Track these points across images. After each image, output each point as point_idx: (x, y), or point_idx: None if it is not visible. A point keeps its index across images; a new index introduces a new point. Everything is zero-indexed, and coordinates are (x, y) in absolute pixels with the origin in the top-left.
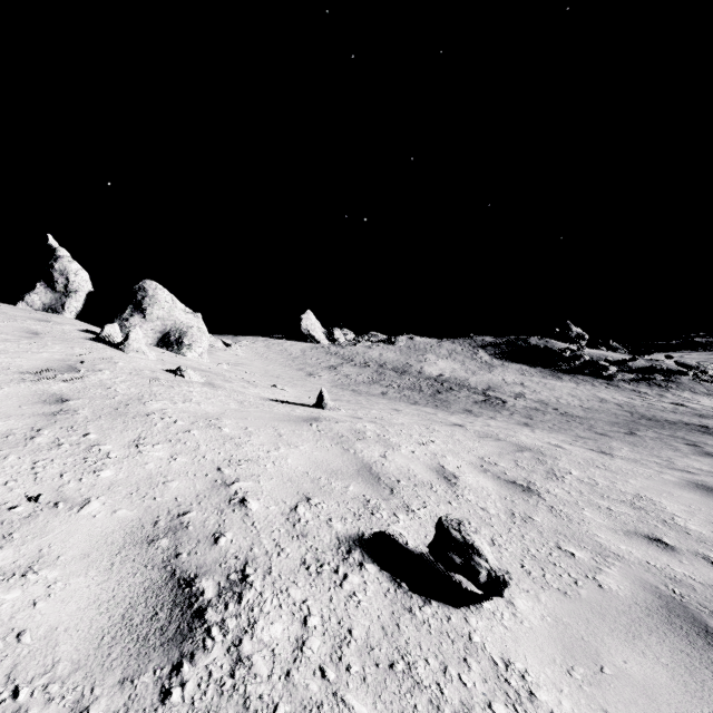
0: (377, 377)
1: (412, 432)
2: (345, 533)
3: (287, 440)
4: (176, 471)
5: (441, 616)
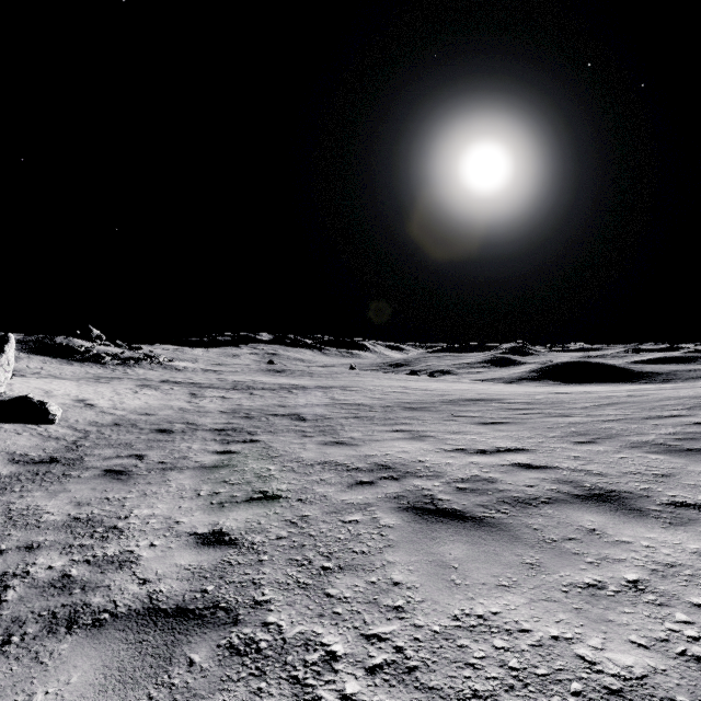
0: None
1: None
2: None
3: None
4: None
5: None
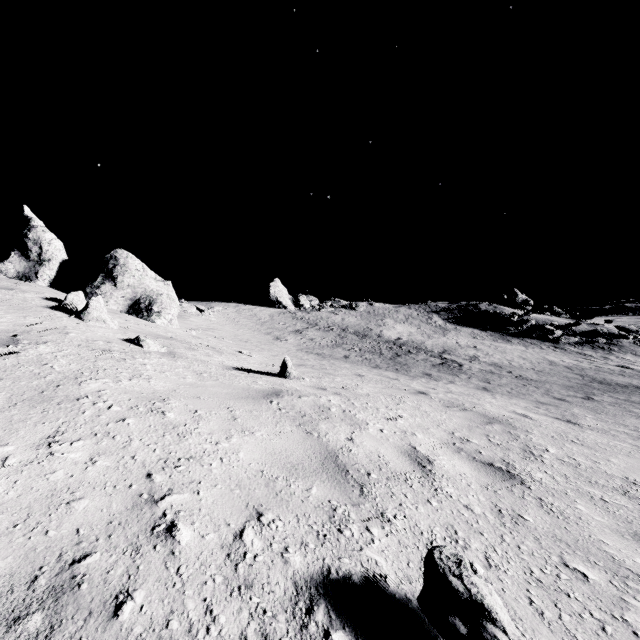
0: (339, 340)
1: (379, 405)
2: (306, 571)
3: (242, 425)
4: (90, 482)
5: None
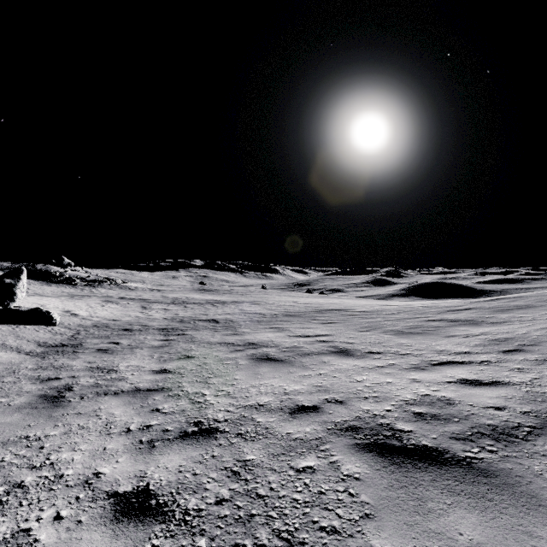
0: None
1: None
2: None
3: None
4: None
5: None
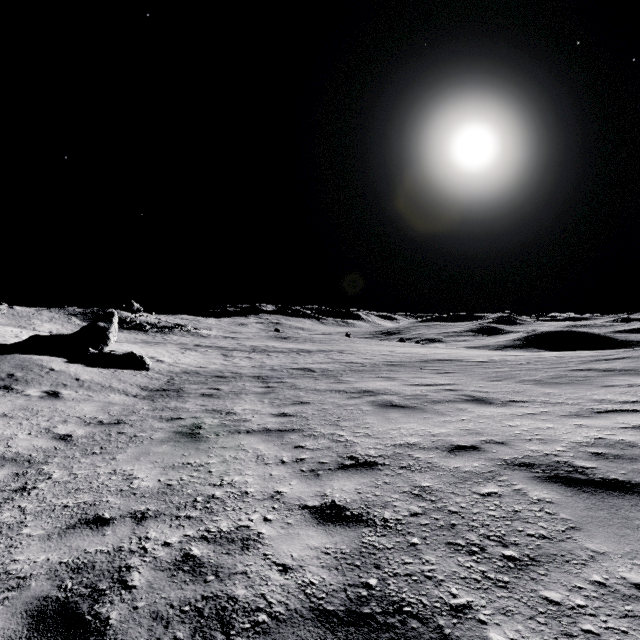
0: None
1: None
2: None
3: None
4: None
5: None
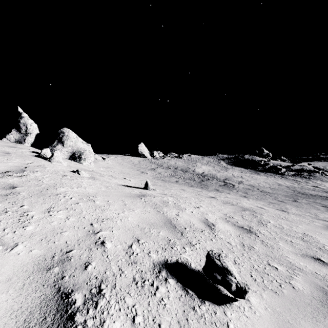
0: (173, 173)
1: (191, 201)
2: (158, 260)
3: (129, 207)
4: (68, 226)
5: (211, 311)
